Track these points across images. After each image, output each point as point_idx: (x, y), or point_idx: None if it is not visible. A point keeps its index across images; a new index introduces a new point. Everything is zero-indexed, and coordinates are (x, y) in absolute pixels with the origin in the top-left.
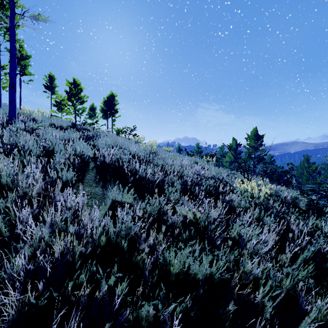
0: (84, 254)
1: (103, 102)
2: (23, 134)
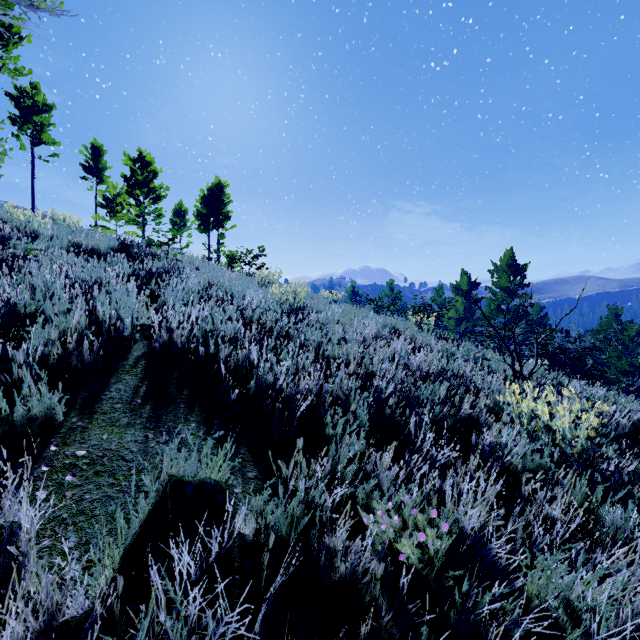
0: None
1: (201, 199)
2: None
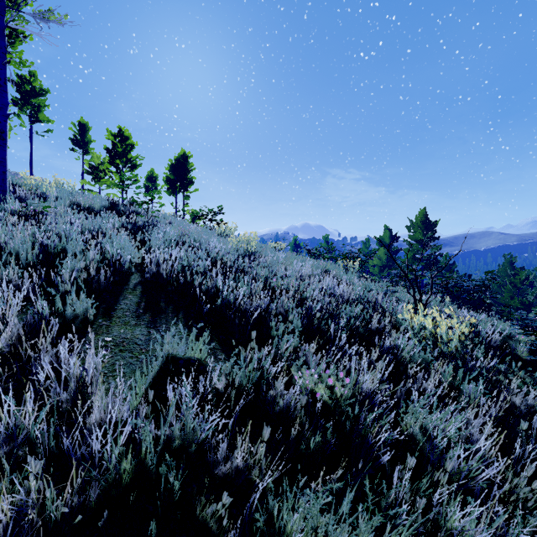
0: (79, 508)
1: (169, 167)
2: (14, 221)
